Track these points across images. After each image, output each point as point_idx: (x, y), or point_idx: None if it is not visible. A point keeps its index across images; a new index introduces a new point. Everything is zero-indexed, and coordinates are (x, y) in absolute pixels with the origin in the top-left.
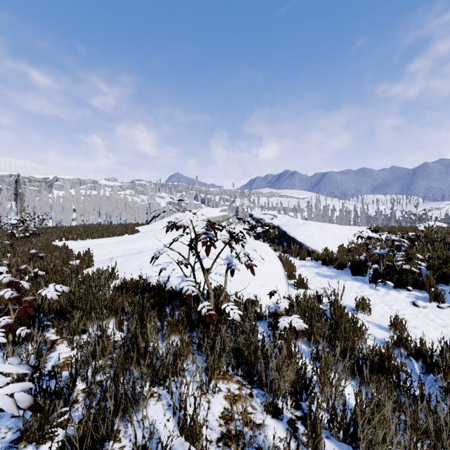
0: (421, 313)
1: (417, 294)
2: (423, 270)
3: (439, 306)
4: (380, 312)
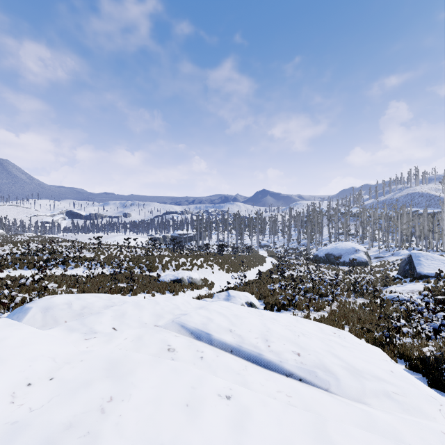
0: (12, 273)
1: (9, 270)
2: (10, 263)
3: (16, 271)
4: (0, 276)
